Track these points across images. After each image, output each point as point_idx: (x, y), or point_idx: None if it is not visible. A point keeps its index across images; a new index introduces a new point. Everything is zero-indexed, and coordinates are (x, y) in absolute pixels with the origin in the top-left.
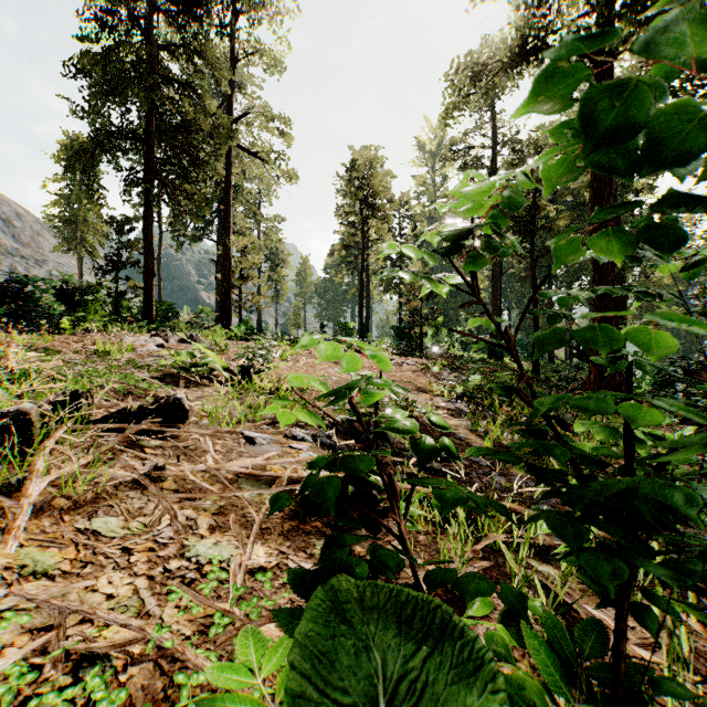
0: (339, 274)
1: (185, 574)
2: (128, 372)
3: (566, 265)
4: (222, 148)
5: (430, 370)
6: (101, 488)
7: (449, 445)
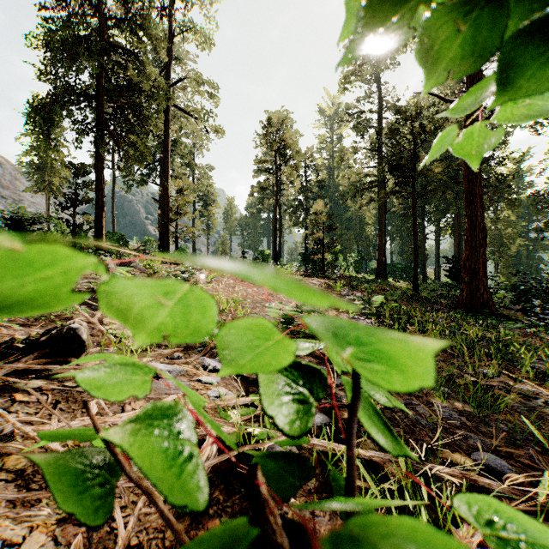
0: (258, 212)
1: None
2: None
3: (435, 205)
4: (161, 106)
5: (332, 289)
6: None
7: None
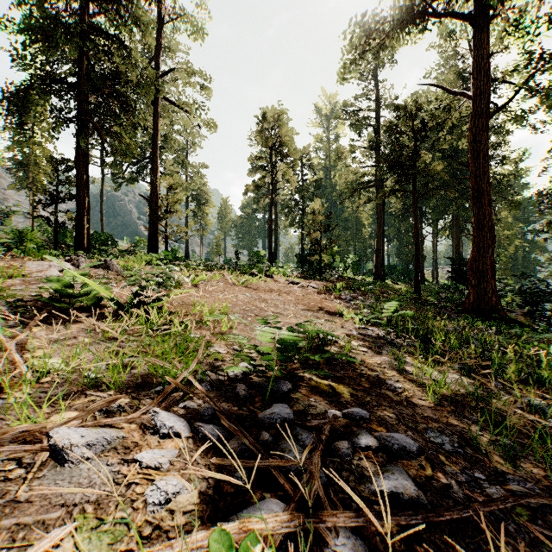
0: (253, 212)
1: None
2: None
3: (433, 206)
4: (148, 96)
5: (332, 293)
6: None
7: None
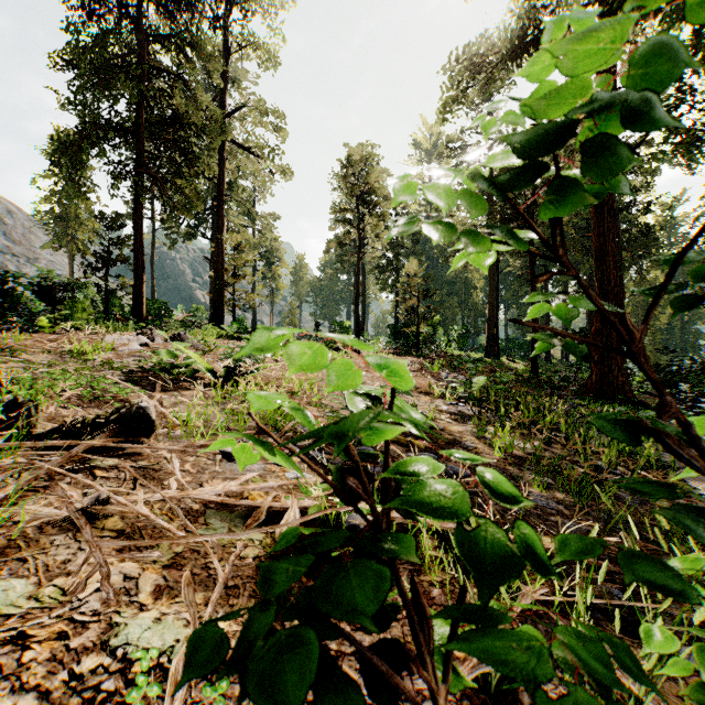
0: (335, 273)
1: (100, 683)
2: (100, 374)
3: None
4: (214, 142)
5: (428, 370)
6: (19, 532)
7: (532, 542)
